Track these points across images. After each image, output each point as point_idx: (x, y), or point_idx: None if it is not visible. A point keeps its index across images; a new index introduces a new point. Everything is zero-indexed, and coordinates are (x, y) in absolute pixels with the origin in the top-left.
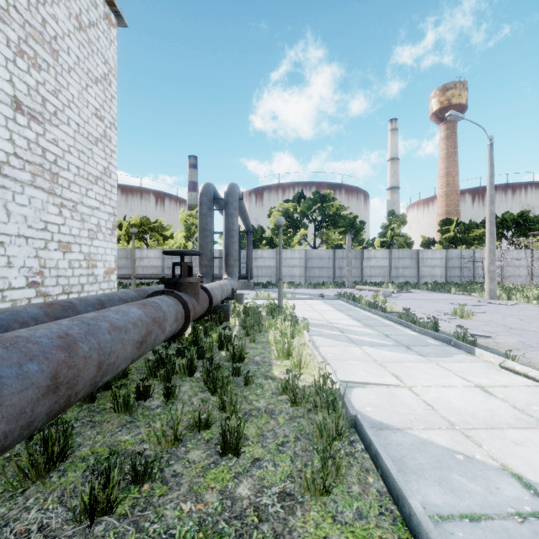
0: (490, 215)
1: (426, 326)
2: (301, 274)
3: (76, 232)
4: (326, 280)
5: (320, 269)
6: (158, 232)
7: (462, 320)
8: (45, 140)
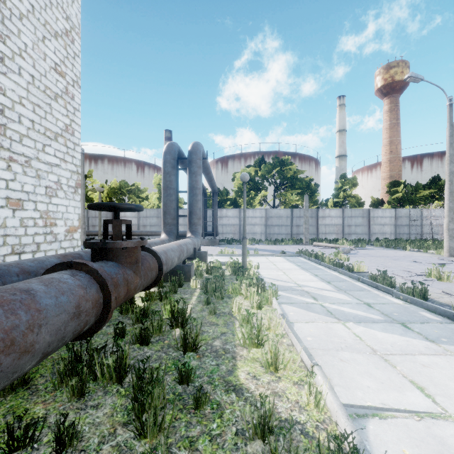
0: (450, 174)
1: (411, 292)
2: (261, 231)
3: (29, 188)
4: (284, 236)
5: (279, 226)
6: (135, 194)
7: (441, 282)
8: None
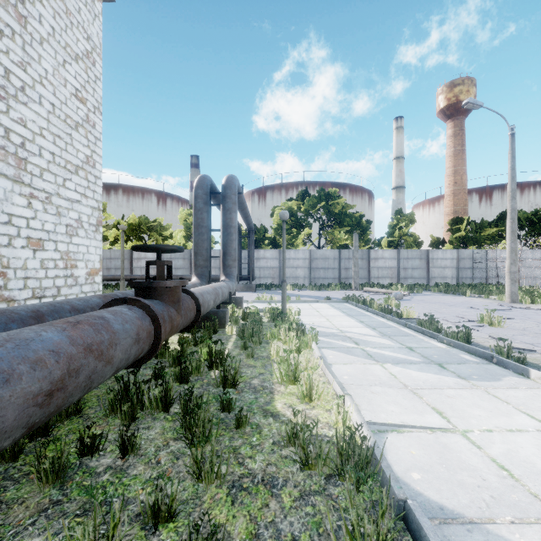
0: (511, 211)
1: (455, 336)
2: (305, 275)
3: (50, 227)
4: (331, 281)
5: (325, 269)
6: (157, 232)
7: (492, 328)
8: (9, 118)
